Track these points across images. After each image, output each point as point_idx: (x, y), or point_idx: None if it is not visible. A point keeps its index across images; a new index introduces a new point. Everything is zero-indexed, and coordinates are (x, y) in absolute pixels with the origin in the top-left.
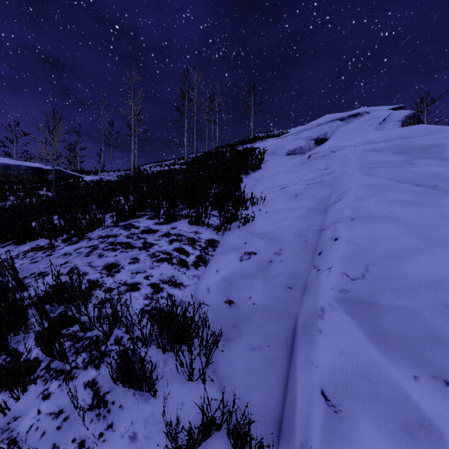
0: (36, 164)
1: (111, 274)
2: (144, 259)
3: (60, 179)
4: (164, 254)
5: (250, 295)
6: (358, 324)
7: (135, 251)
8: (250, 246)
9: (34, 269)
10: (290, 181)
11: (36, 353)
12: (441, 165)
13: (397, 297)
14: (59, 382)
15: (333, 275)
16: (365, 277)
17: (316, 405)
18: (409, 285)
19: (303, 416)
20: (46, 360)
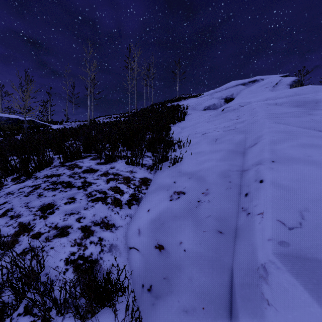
0: (14, 116)
1: (45, 216)
2: (81, 198)
3: (33, 128)
4: (100, 193)
5: (180, 239)
6: (316, 296)
7: (74, 190)
8: (178, 185)
9: None
10: (209, 128)
11: None
12: None
13: None
14: None
15: (267, 222)
16: (302, 226)
17: None
18: None
19: None
20: None
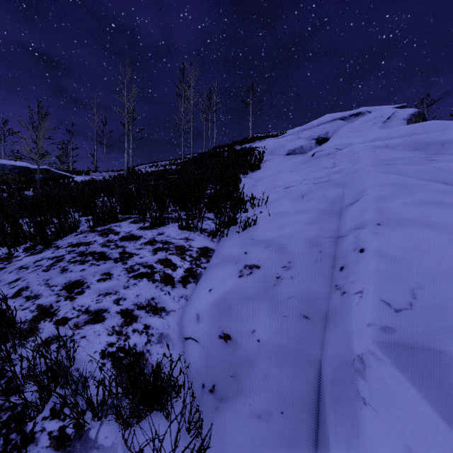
0: (22, 163)
1: (72, 297)
2: (119, 274)
3: (49, 180)
4: (145, 267)
5: (252, 326)
6: (425, 392)
7: (109, 264)
8: (251, 257)
9: None
10: (294, 180)
11: None
12: None
13: None
14: None
15: (368, 303)
16: (413, 307)
17: None
18: None
19: None
20: None
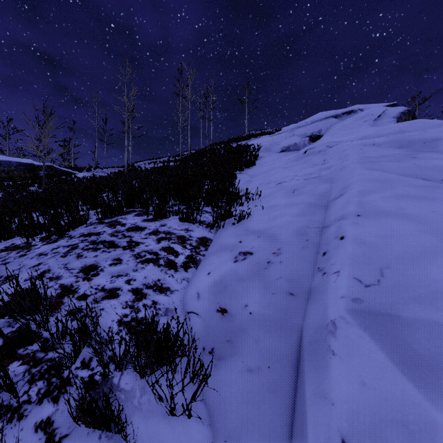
0: (27, 160)
1: (88, 278)
2: (128, 260)
3: (52, 176)
4: (150, 254)
5: (245, 302)
6: (381, 344)
7: (119, 251)
8: (245, 245)
9: (3, 271)
10: (287, 176)
11: None
12: None
13: (422, 308)
14: (2, 423)
15: (343, 280)
16: (380, 283)
17: None
18: (435, 293)
19: None
20: None
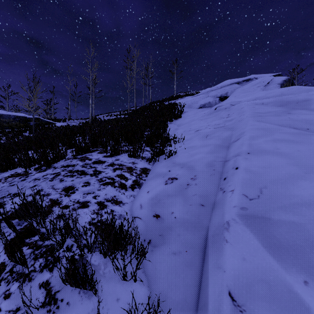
0: (21, 114)
1: (68, 195)
2: (94, 183)
3: (39, 125)
4: (109, 179)
5: (172, 210)
6: (256, 235)
7: (87, 177)
8: (172, 173)
9: (11, 190)
10: (202, 126)
11: (3, 259)
12: (311, 114)
13: (285, 213)
14: (19, 283)
15: (235, 196)
16: (260, 197)
17: (225, 305)
18: (294, 204)
19: (214, 313)
20: (11, 264)
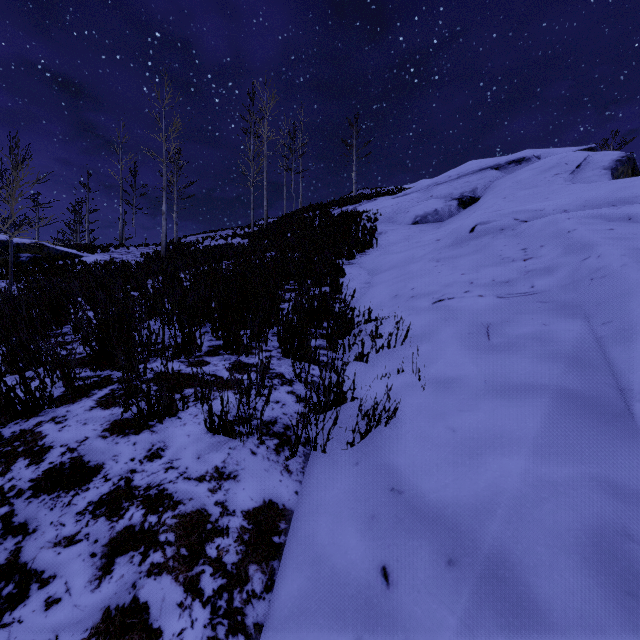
0: None
1: None
2: None
3: (42, 261)
4: None
5: None
6: None
7: None
8: (409, 621)
9: None
10: (450, 283)
11: None
12: None
13: None
14: None
15: None
16: None
17: None
18: None
19: None
20: None
